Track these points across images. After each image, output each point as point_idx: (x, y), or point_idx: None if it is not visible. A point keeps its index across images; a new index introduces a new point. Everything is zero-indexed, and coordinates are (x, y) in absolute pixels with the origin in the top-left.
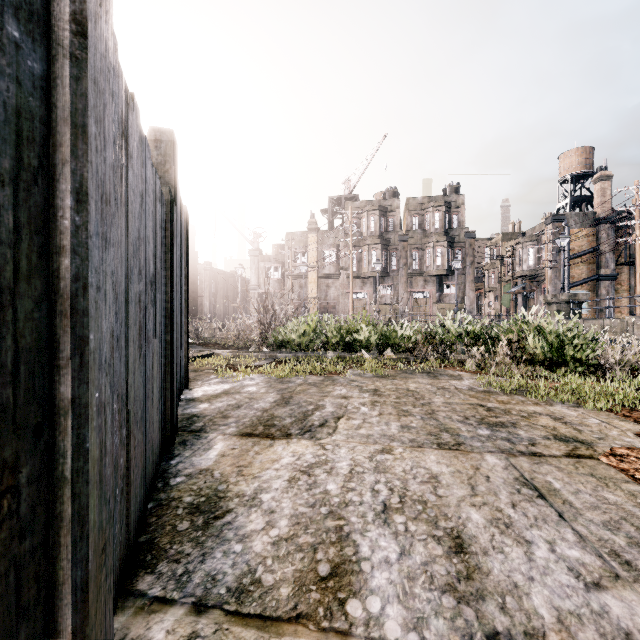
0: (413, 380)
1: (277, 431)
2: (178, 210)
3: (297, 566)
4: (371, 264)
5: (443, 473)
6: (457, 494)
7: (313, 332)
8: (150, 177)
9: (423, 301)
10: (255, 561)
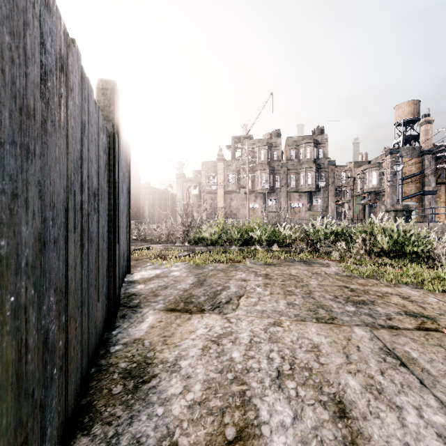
0: (294, 267)
1: (194, 307)
2: (121, 142)
3: (208, 429)
4: (261, 184)
5: (322, 343)
6: (335, 362)
7: (221, 232)
8: (93, 112)
9: (298, 210)
10: (173, 424)
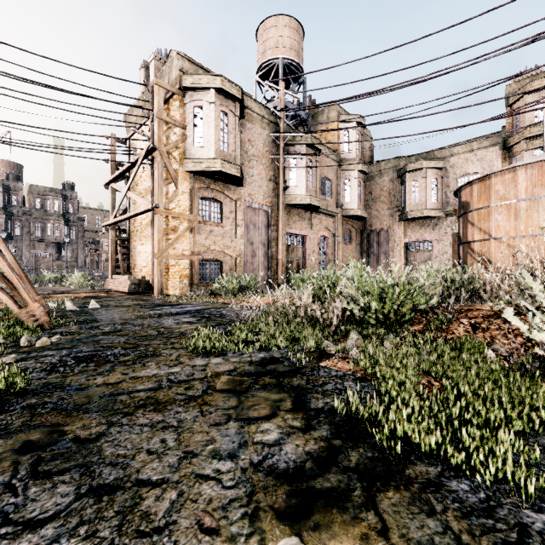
0: None
1: None
2: None
3: None
4: None
5: None
6: None
7: None
8: None
9: (45, 259)
10: None
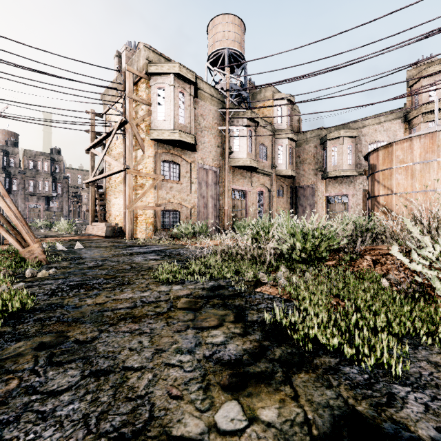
0: None
1: None
2: None
3: None
4: None
5: None
6: None
7: None
8: None
9: (37, 210)
10: None
